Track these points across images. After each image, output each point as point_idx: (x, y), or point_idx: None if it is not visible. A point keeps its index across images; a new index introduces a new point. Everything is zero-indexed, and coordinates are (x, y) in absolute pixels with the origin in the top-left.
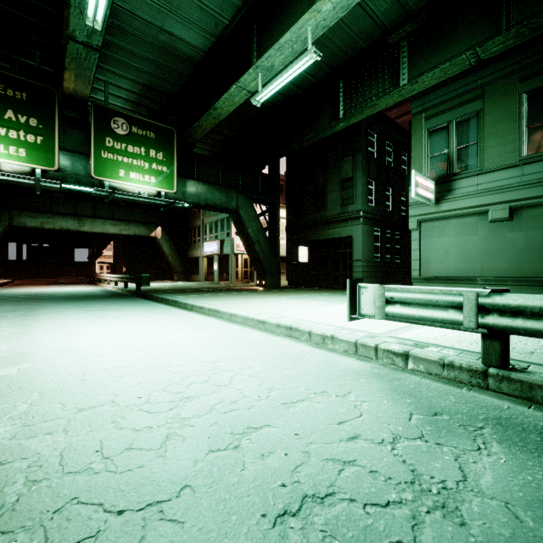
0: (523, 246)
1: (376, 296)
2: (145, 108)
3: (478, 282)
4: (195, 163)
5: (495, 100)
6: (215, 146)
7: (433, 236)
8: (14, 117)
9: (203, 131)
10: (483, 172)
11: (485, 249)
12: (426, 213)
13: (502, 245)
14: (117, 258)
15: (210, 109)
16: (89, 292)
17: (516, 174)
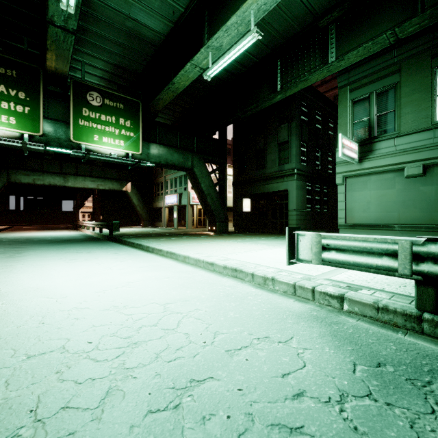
0: (435, 198)
1: (313, 243)
2: (116, 84)
3: (396, 228)
4: (157, 129)
5: (410, 74)
6: (174, 116)
7: (357, 189)
8: (6, 91)
9: (163, 102)
10: (399, 135)
11: (402, 200)
12: (350, 170)
13: (416, 197)
14: (95, 208)
15: (169, 84)
16: (70, 236)
17: (428, 136)
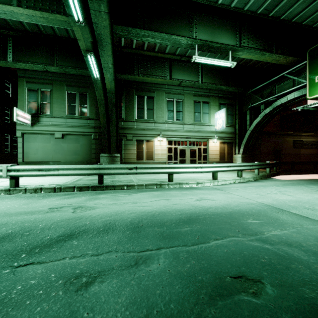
0: (67, 149)
1: None
2: None
3: (51, 163)
4: None
5: (57, 88)
6: None
7: (31, 141)
8: None
9: None
10: (52, 117)
11: (54, 149)
12: (26, 129)
13: (60, 148)
14: None
15: None
16: None
17: (64, 121)
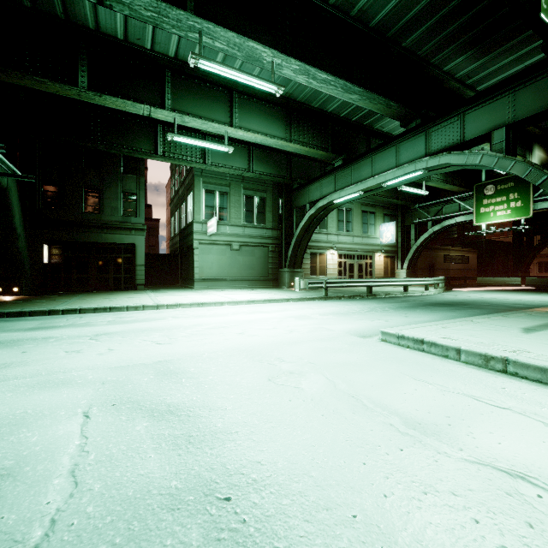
0: (243, 263)
1: (306, 282)
2: None
3: (228, 280)
4: None
5: (234, 191)
6: None
7: (206, 253)
8: None
9: (33, 84)
10: (230, 225)
11: (229, 263)
12: (204, 239)
13: (236, 262)
14: None
15: (92, 91)
16: None
17: (242, 230)
